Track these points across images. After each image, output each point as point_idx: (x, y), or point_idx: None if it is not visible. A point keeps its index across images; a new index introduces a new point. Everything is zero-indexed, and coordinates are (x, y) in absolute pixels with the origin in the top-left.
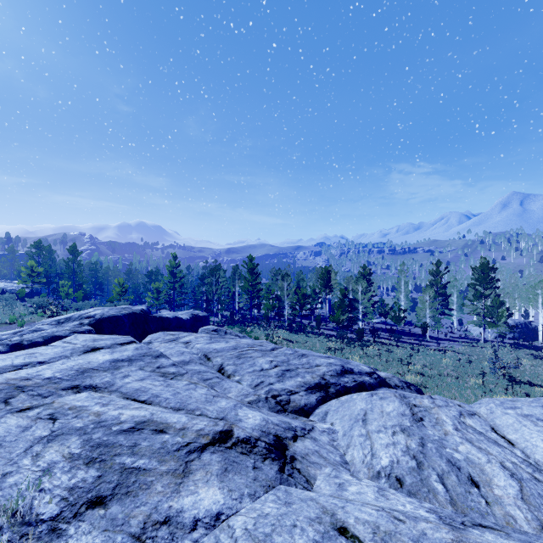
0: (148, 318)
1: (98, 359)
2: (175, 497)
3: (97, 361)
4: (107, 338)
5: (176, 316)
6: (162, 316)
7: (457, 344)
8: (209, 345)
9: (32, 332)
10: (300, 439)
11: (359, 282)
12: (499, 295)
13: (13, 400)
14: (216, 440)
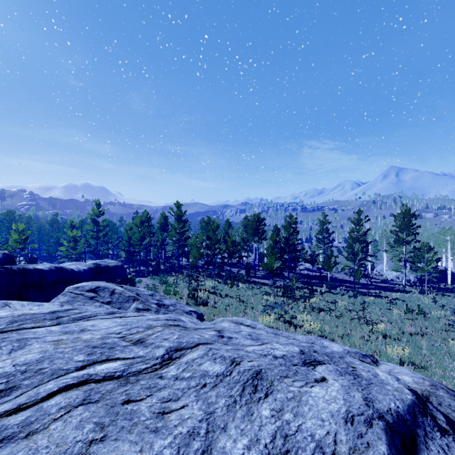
0: None
1: None
2: None
3: None
4: None
5: (59, 267)
6: (26, 268)
7: (383, 289)
8: None
9: None
10: None
11: (287, 229)
12: (419, 241)
13: None
14: None
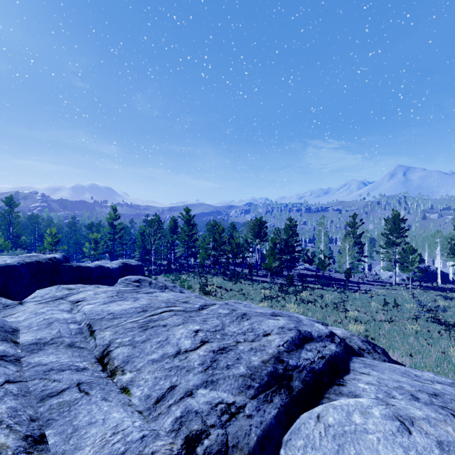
0: (60, 268)
1: None
2: None
3: None
4: None
5: (101, 266)
6: (81, 266)
7: (374, 287)
8: (106, 306)
9: None
10: None
11: (287, 232)
12: (408, 243)
13: None
14: None
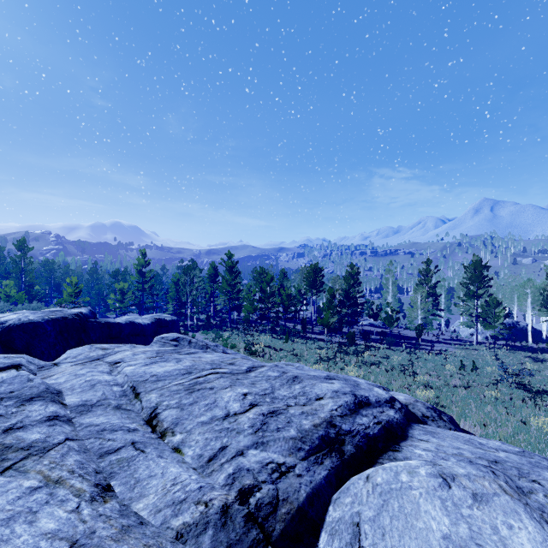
0: (88, 324)
1: None
2: None
3: None
4: None
5: (131, 321)
6: (110, 322)
7: (451, 347)
8: (148, 368)
9: None
10: None
11: (347, 281)
12: (492, 295)
13: None
14: None
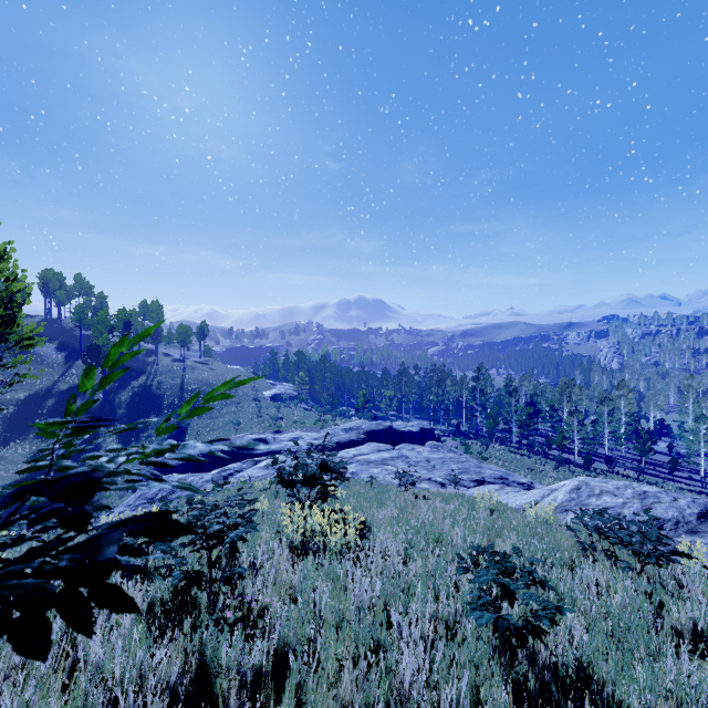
0: (393, 432)
1: (385, 455)
2: (419, 485)
3: (385, 456)
4: (382, 445)
5: (410, 430)
6: (401, 430)
7: None
8: (430, 455)
9: (337, 435)
10: (451, 486)
11: (604, 402)
12: None
13: (370, 465)
14: (427, 479)
